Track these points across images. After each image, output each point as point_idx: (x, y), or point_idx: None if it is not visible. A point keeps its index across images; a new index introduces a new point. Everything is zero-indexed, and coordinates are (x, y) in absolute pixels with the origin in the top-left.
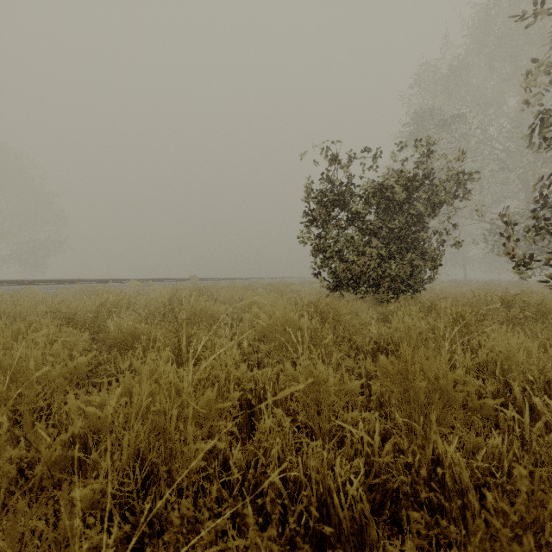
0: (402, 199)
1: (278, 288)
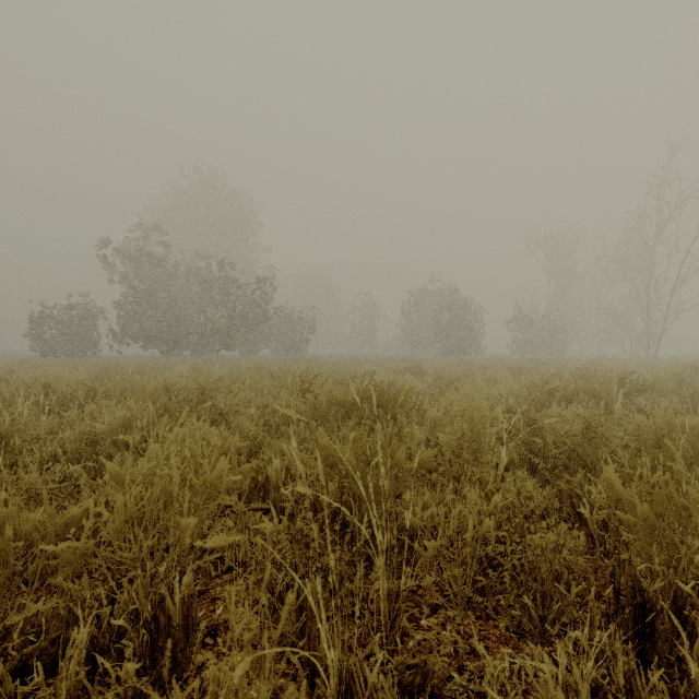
0: (73, 322)
1: (9, 357)
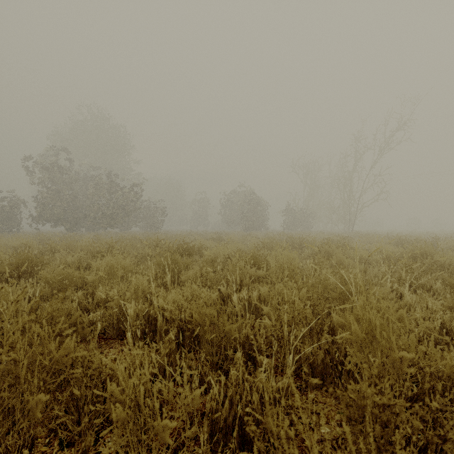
0: (3, 209)
1: None
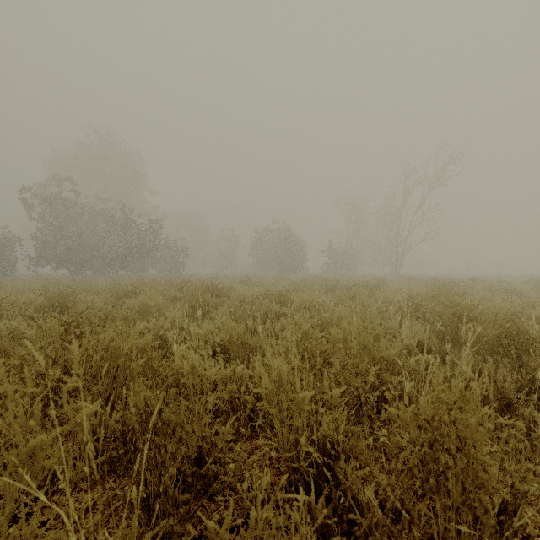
0: None
1: None
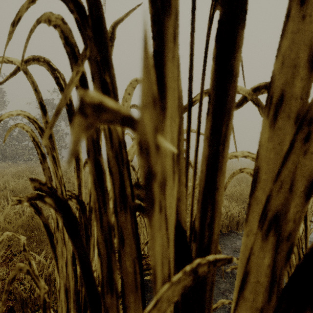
0: None
1: None
